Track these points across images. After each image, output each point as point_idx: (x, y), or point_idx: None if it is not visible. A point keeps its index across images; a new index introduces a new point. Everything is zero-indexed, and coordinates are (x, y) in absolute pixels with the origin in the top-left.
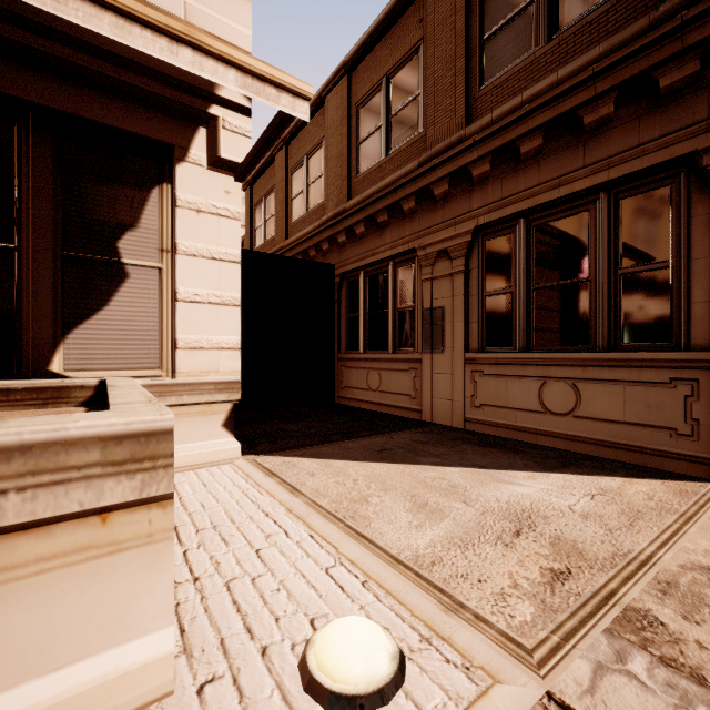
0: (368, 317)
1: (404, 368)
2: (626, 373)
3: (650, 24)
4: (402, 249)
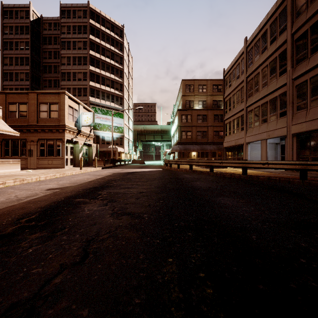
0: (13, 149)
1: (23, 160)
2: (57, 159)
3: (59, 125)
4: (23, 138)
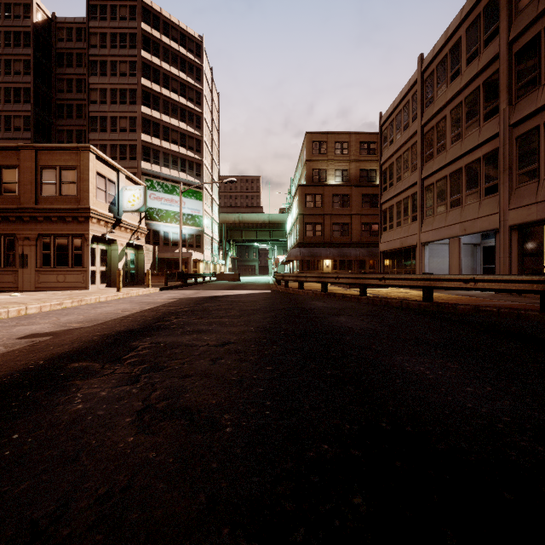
0: None
1: (10, 273)
2: (74, 272)
3: (77, 208)
4: (9, 232)
